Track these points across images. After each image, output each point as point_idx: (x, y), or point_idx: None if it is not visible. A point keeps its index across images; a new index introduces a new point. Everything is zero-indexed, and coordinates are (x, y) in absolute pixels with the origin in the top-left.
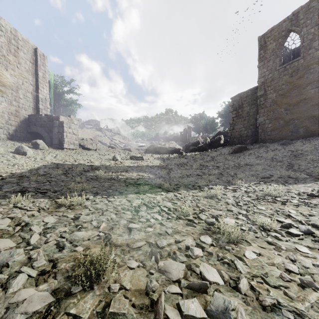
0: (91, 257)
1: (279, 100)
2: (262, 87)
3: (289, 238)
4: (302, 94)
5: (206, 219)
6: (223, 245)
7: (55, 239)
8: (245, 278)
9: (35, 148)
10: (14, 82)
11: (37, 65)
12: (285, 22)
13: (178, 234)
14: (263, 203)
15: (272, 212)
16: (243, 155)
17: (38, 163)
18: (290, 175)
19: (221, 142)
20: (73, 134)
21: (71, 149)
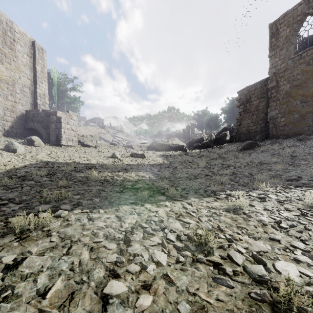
0: None
1: (293, 91)
2: (273, 78)
3: None
4: None
5: (244, 261)
6: None
7: None
8: None
9: (30, 145)
10: (10, 76)
11: (35, 58)
12: (301, 5)
13: None
14: None
15: None
16: (255, 152)
17: (25, 162)
18: None
19: (227, 139)
20: (72, 131)
21: (69, 146)
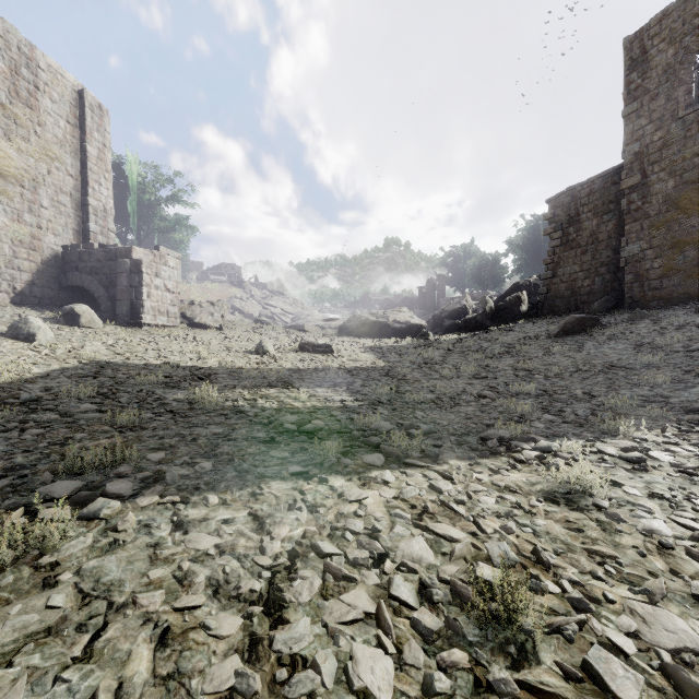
0: None
1: (685, 196)
2: (635, 166)
3: None
4: None
5: (641, 692)
6: None
7: None
8: None
9: (70, 325)
10: (28, 169)
11: (83, 129)
12: None
13: None
14: None
15: None
16: (592, 341)
17: (51, 363)
18: None
19: (522, 309)
20: (166, 292)
21: (161, 327)
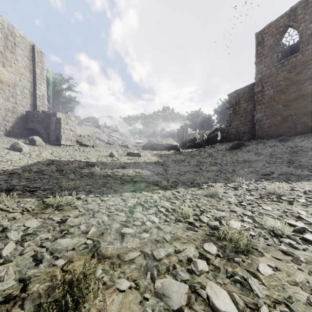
0: (73, 275)
1: (277, 96)
2: (259, 83)
3: (306, 245)
4: (300, 90)
5: (208, 221)
6: (231, 256)
7: (32, 249)
8: (265, 305)
9: (31, 145)
10: (11, 79)
11: (34, 61)
12: (283, 17)
13: (177, 240)
14: (268, 202)
15: (280, 213)
16: (241, 152)
17: (33, 160)
18: (291, 172)
19: (218, 139)
20: (70, 131)
21: (68, 146)
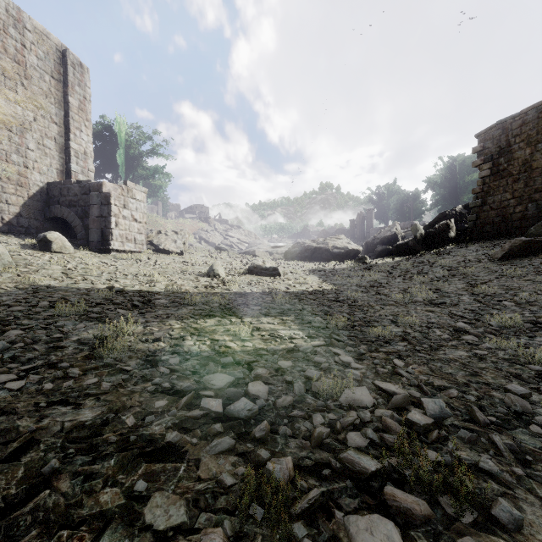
0: None
1: None
2: None
3: None
4: None
5: None
6: None
7: None
8: None
9: (43, 250)
10: (15, 116)
11: (66, 83)
12: None
13: None
14: None
15: None
16: None
17: None
18: None
19: (450, 235)
20: (133, 221)
21: (128, 253)
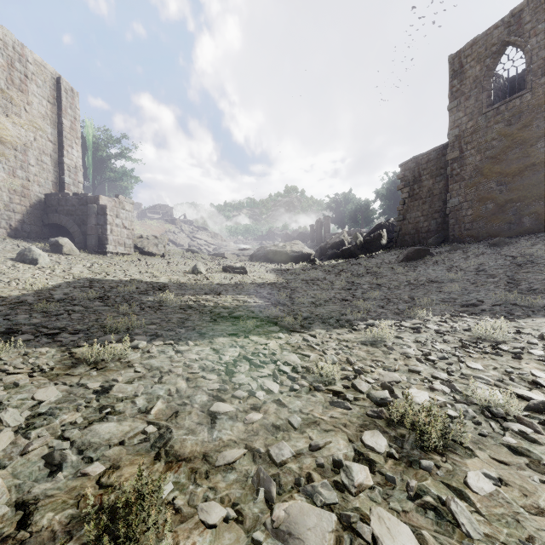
0: (118, 494)
1: (486, 167)
2: (456, 145)
3: None
4: (528, 157)
5: (370, 390)
6: (415, 457)
7: (46, 443)
8: None
9: (55, 253)
10: (20, 137)
11: (60, 106)
12: (498, 28)
13: (314, 426)
14: (476, 355)
15: (498, 374)
16: (423, 265)
17: (56, 279)
18: (515, 300)
19: (383, 243)
20: (123, 228)
21: (120, 255)
